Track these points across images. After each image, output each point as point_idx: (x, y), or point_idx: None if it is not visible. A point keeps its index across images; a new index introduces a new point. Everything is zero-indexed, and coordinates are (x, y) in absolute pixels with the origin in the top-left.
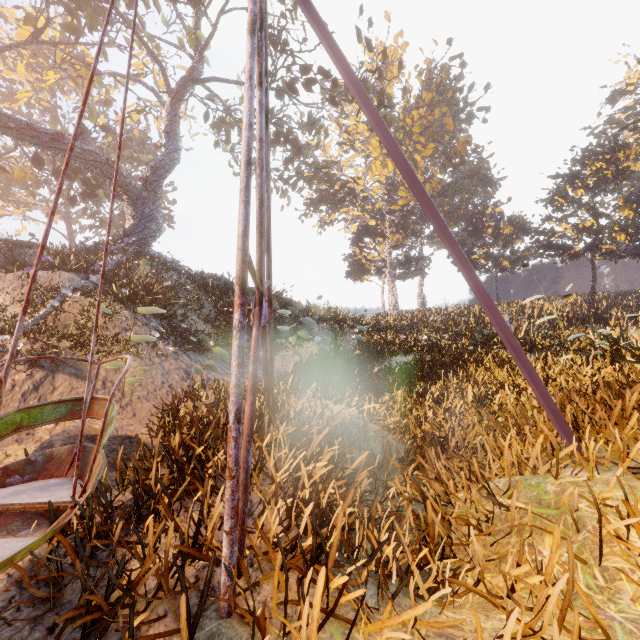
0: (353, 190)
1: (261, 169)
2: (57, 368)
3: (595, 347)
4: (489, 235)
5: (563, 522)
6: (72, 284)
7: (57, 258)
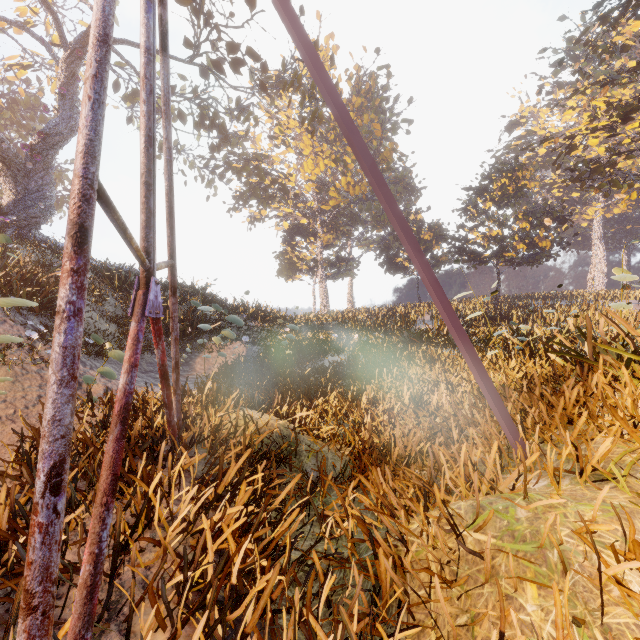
0: (284, 186)
1: (148, 92)
2: None
3: (508, 343)
4: None
5: (545, 561)
6: None
7: None
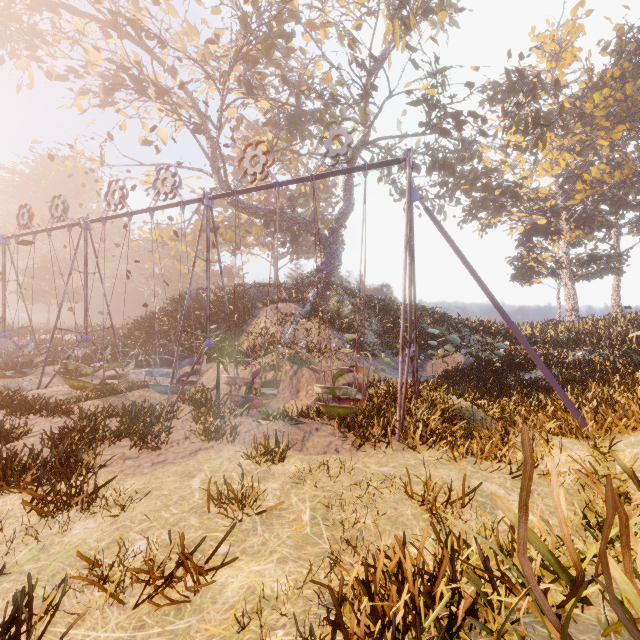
0: (516, 193)
1: (410, 290)
2: (302, 364)
3: None
4: None
5: None
6: (298, 313)
7: (284, 292)
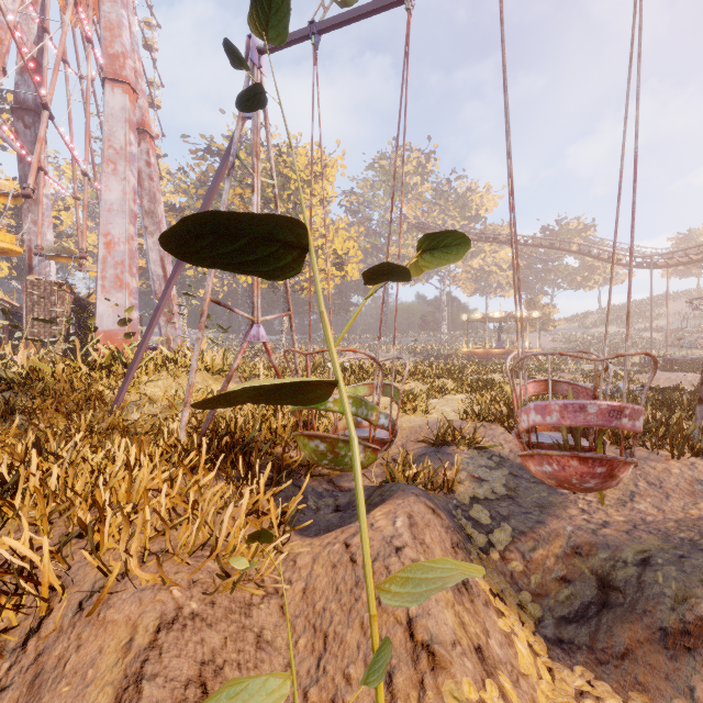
0: None
1: None
2: None
3: None
4: None
5: None
6: None
7: None
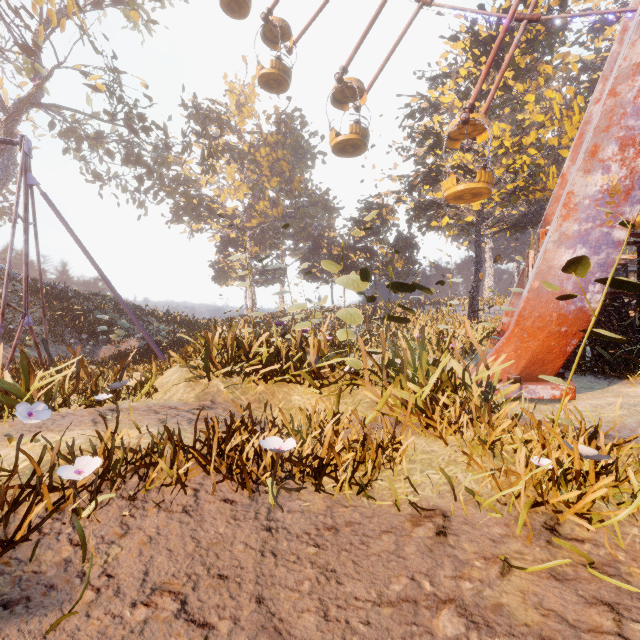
0: (212, 207)
1: (26, 266)
2: None
3: None
4: (325, 254)
5: None
6: None
7: None
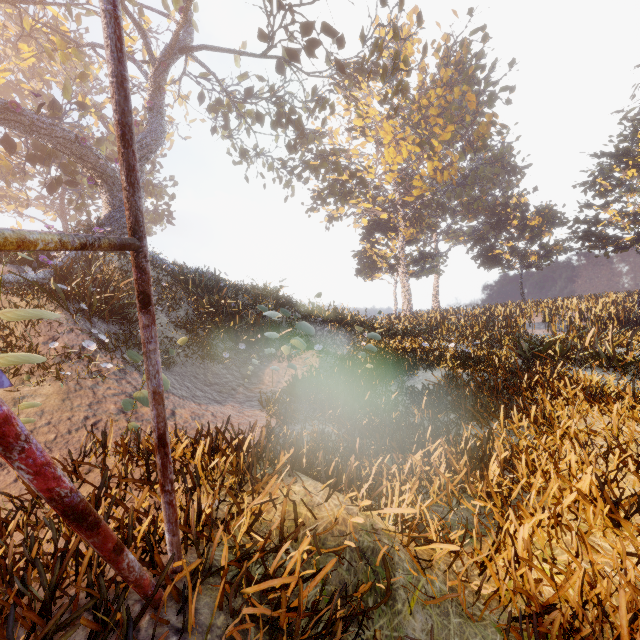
0: (363, 180)
1: None
2: None
3: None
4: (514, 227)
5: None
6: None
7: None
